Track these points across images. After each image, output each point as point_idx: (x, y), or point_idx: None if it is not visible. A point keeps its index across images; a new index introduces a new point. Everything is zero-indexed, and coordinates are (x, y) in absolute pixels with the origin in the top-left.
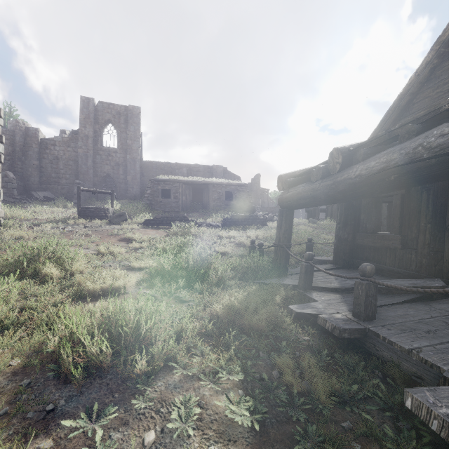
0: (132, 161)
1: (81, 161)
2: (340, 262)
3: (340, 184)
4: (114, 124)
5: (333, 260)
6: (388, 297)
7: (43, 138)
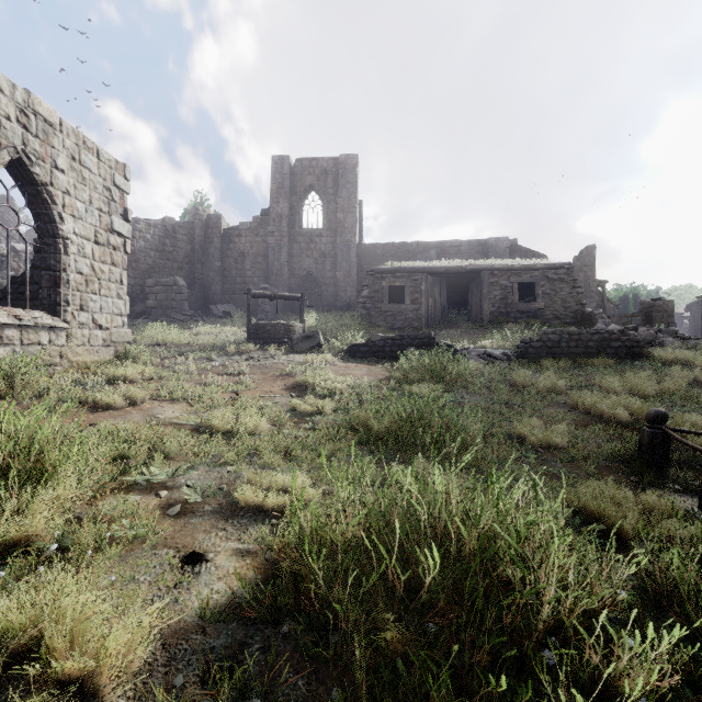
0: (344, 246)
1: (272, 255)
2: None
3: None
4: (317, 191)
5: None
6: None
7: (227, 228)
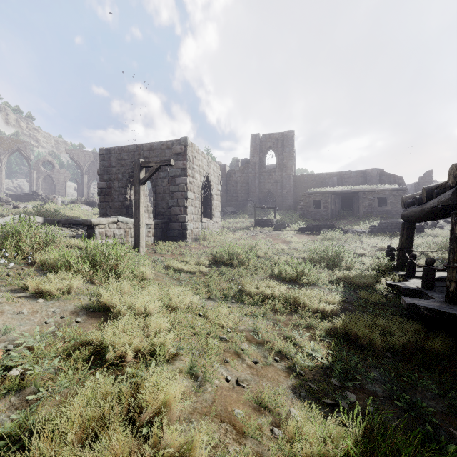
0: (287, 177)
1: (251, 182)
2: None
3: (423, 210)
4: (273, 149)
5: None
6: None
7: (228, 170)
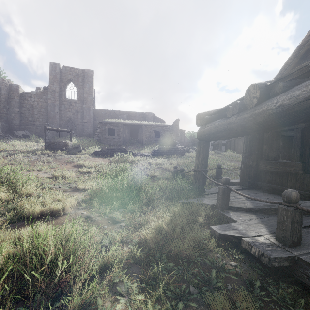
0: (87, 109)
1: (50, 108)
2: (246, 183)
3: (258, 115)
4: (74, 82)
5: (240, 182)
6: None
7: (23, 92)
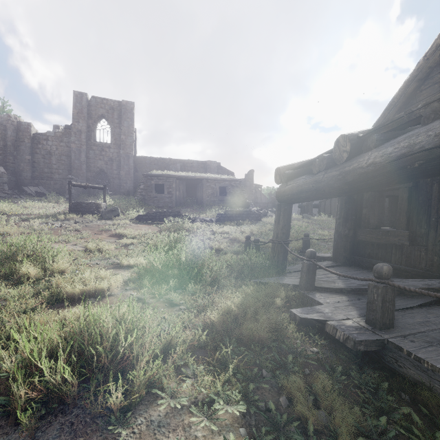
0: (125, 156)
1: (74, 156)
2: (340, 258)
3: (348, 174)
4: (107, 119)
5: (333, 257)
6: (400, 299)
7: (36, 133)
